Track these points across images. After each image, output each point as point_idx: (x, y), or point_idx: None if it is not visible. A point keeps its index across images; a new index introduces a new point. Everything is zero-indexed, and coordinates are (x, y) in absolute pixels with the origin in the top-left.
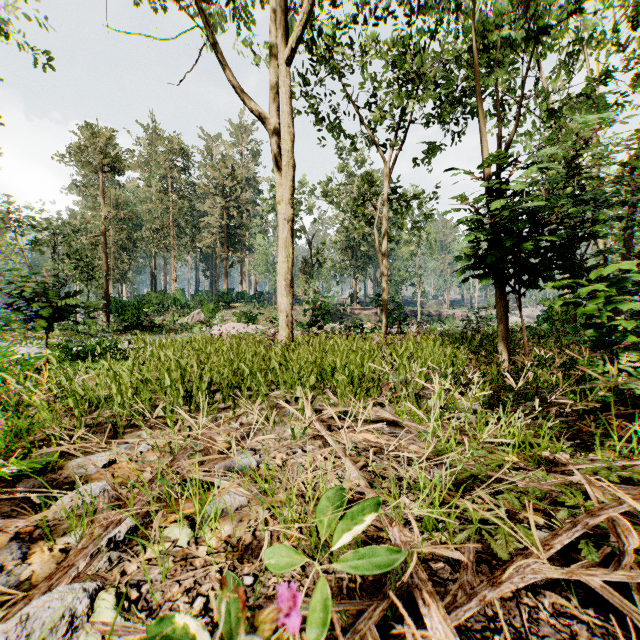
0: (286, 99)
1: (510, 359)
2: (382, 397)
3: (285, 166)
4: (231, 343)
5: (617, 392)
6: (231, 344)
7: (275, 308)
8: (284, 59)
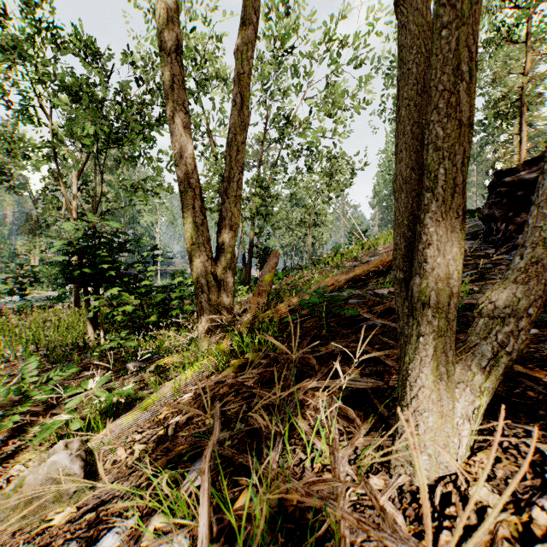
0: None
1: (98, 332)
2: None
3: None
4: None
5: (120, 349)
6: None
7: None
8: None
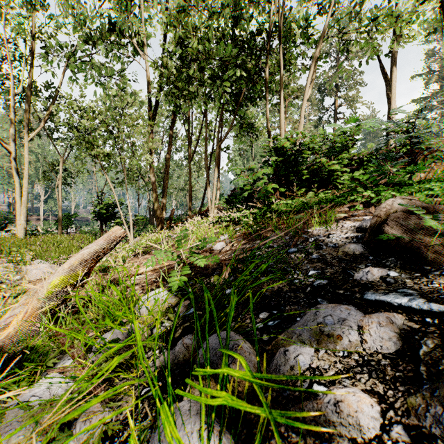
0: (28, 153)
1: None
2: None
3: (26, 175)
4: None
5: None
6: None
7: None
8: (28, 140)
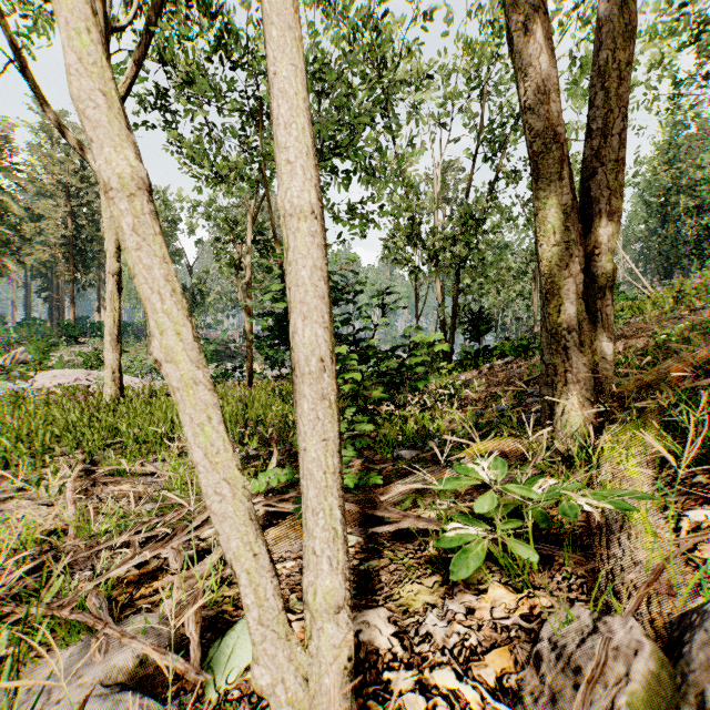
0: None
1: None
2: (167, 453)
3: (108, 218)
4: (48, 401)
5: (345, 433)
6: (38, 405)
7: (145, 345)
8: None
